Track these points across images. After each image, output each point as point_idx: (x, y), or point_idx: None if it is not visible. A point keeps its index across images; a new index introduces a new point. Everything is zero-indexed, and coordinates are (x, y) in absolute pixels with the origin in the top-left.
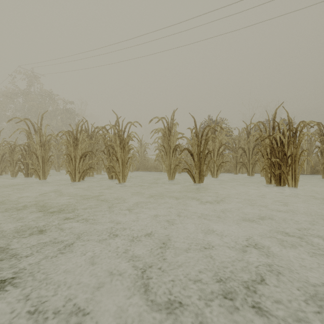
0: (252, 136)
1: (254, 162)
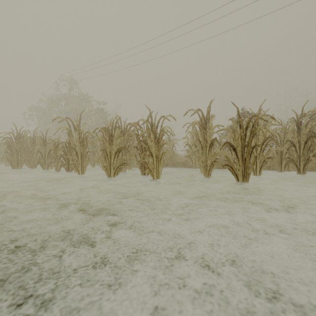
0: (305, 127)
1: (307, 157)
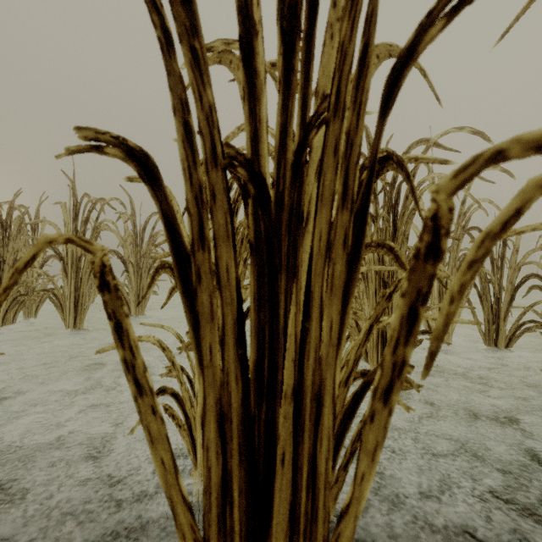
0: None
1: None
